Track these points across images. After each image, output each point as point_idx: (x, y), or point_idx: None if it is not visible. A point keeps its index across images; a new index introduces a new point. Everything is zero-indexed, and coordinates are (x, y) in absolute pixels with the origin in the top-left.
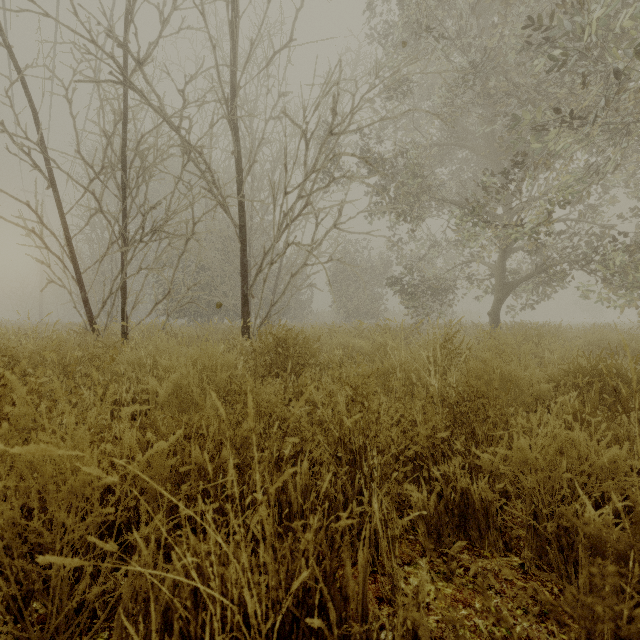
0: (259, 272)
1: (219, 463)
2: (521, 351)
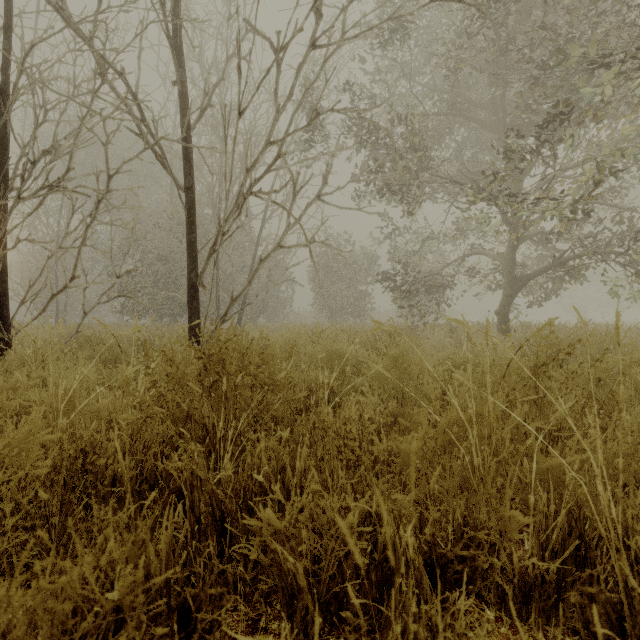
0: (212, 252)
1: None
2: None
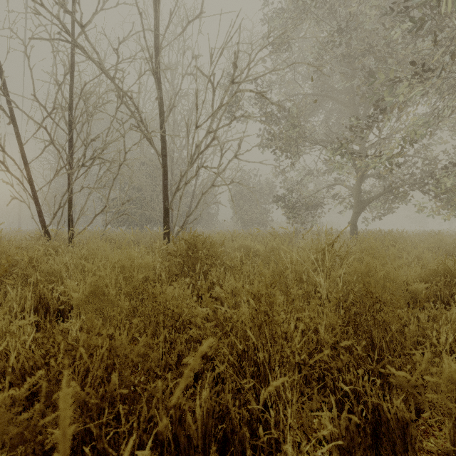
0: (177, 191)
1: (109, 390)
2: (390, 253)
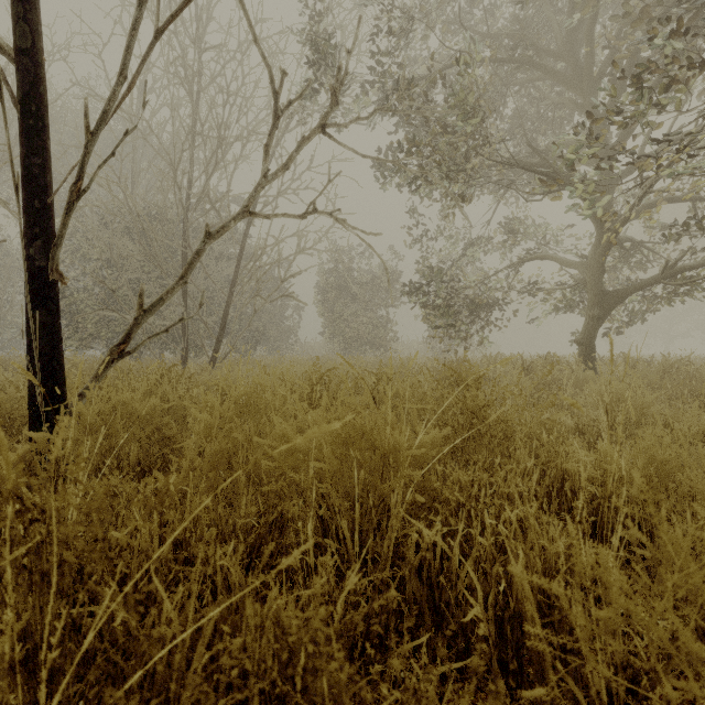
0: (75, 197)
1: None
2: None
